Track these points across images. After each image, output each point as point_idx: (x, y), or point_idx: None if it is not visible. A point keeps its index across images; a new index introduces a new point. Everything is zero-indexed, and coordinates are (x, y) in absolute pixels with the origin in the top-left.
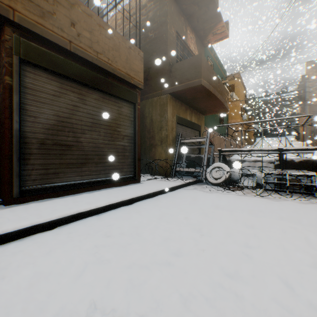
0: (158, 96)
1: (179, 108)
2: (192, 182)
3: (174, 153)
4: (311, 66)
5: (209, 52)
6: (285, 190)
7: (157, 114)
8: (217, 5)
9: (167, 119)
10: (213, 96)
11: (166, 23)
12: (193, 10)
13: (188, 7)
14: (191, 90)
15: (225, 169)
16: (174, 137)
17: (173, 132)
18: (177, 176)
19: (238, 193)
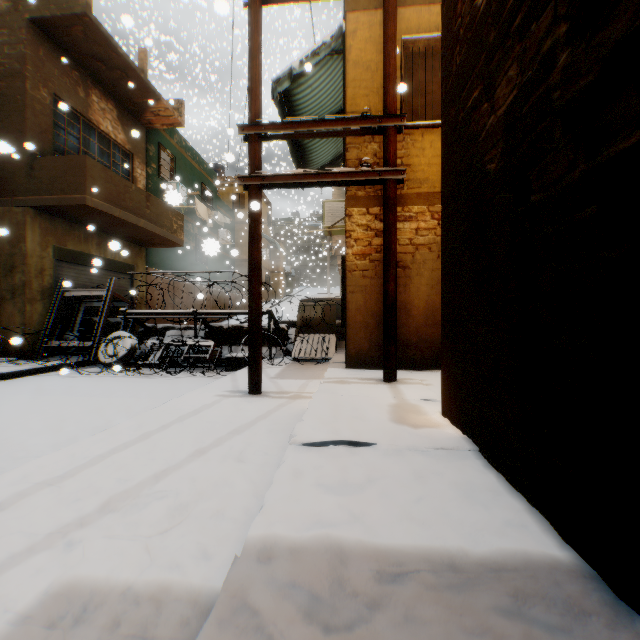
0: (8, 206)
1: (66, 234)
2: (64, 363)
3: (50, 314)
4: (339, 192)
5: (166, 136)
6: (188, 365)
7: (6, 240)
8: (144, 75)
9: (27, 253)
10: (131, 223)
11: (25, 77)
12: (99, 67)
13: (85, 59)
14: (76, 209)
15: (126, 341)
16: (48, 287)
17: (45, 278)
18: (28, 355)
19: (122, 374)
